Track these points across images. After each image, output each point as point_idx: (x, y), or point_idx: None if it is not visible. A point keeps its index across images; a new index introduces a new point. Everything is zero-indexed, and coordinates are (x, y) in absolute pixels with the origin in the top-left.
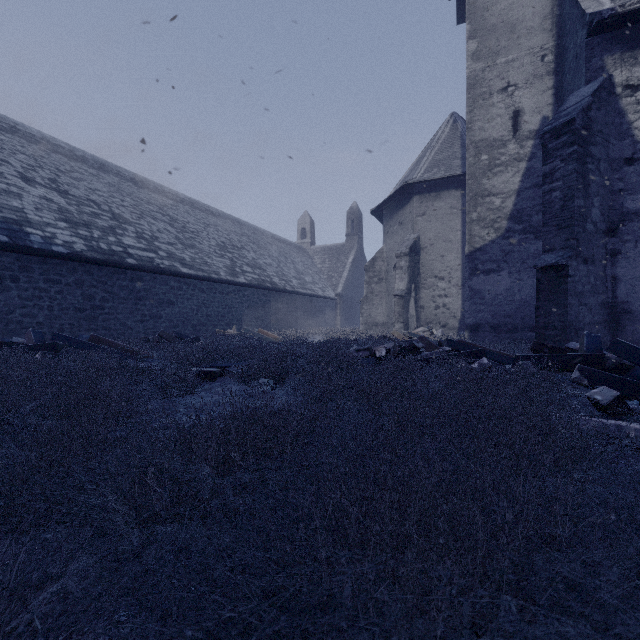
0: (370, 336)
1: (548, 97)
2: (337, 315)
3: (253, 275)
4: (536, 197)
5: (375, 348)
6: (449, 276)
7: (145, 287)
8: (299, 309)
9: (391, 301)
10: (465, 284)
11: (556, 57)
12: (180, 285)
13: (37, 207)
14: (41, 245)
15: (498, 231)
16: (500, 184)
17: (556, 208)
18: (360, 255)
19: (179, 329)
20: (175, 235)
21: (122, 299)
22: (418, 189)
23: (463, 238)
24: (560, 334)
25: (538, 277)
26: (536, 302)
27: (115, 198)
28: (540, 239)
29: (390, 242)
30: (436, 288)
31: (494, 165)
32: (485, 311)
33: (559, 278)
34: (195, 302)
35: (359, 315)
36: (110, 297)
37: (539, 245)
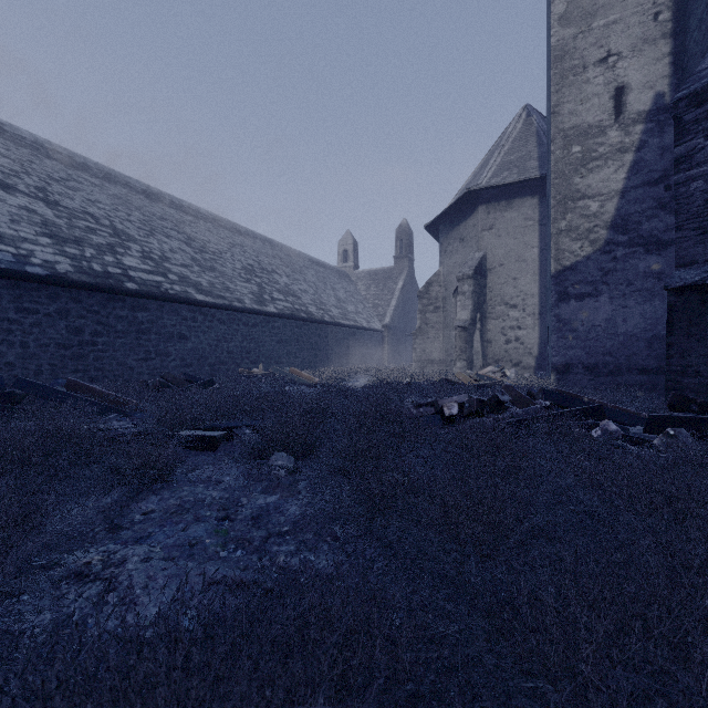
0: (428, 379)
1: (663, 67)
2: (384, 350)
3: (285, 303)
4: (647, 198)
5: (441, 401)
6: (523, 303)
7: (150, 318)
8: (340, 343)
9: (450, 334)
10: (551, 313)
11: (675, 14)
12: (194, 315)
13: (13, 219)
14: (11, 265)
15: (595, 244)
16: (598, 183)
17: (697, 204)
18: (411, 280)
19: (193, 369)
20: (191, 256)
21: (120, 333)
22: (484, 197)
23: (541, 256)
24: (707, 383)
25: (670, 302)
26: (667, 337)
27: (120, 212)
28: (653, 253)
29: (449, 263)
30: (507, 318)
31: (589, 159)
32: (577, 347)
33: (705, 303)
34: (213, 336)
35: (410, 350)
36: (104, 330)
37: (651, 261)
